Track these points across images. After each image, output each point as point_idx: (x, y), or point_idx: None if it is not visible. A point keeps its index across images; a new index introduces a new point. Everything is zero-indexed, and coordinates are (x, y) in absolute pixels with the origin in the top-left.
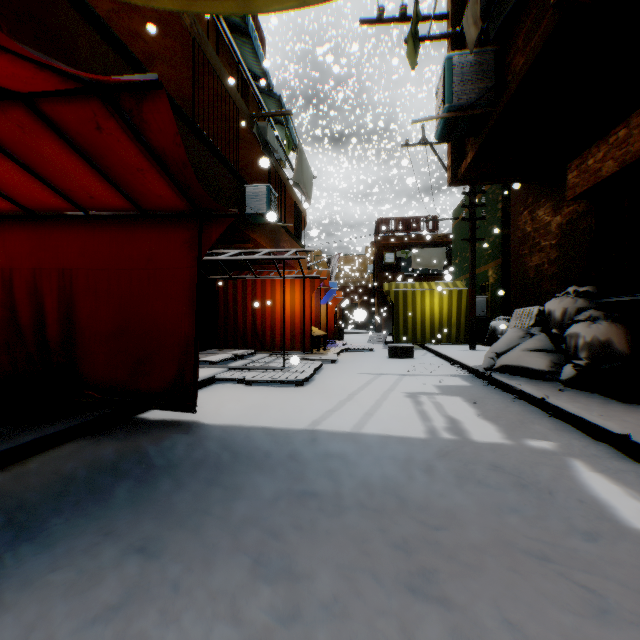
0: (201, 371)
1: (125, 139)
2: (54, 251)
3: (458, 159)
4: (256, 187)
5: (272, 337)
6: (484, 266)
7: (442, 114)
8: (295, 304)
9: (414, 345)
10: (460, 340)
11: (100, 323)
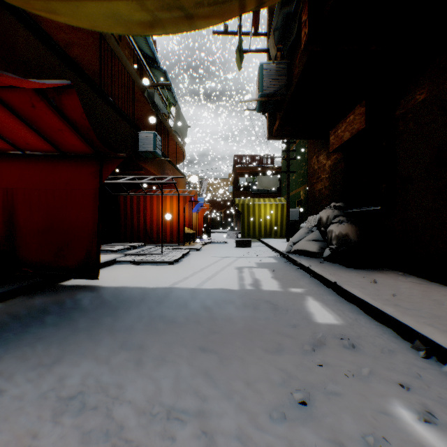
0: (105, 256)
1: (51, 112)
2: (1, 176)
3: (272, 123)
4: (146, 133)
5: (157, 234)
6: (298, 188)
7: (258, 98)
8: (173, 212)
9: (255, 239)
10: (283, 236)
11: (34, 224)
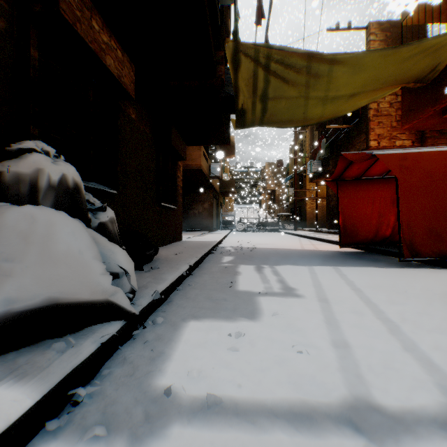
0: None
1: None
2: None
3: None
4: None
5: None
6: None
7: None
8: None
9: None
10: None
11: None
